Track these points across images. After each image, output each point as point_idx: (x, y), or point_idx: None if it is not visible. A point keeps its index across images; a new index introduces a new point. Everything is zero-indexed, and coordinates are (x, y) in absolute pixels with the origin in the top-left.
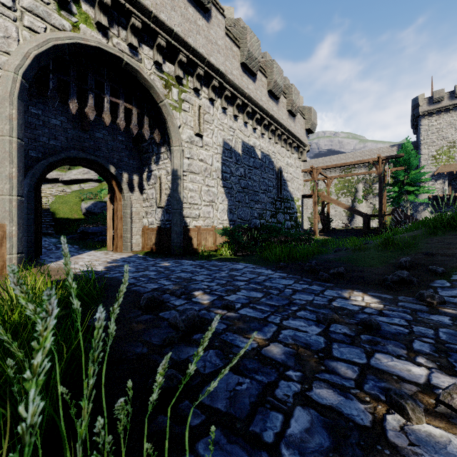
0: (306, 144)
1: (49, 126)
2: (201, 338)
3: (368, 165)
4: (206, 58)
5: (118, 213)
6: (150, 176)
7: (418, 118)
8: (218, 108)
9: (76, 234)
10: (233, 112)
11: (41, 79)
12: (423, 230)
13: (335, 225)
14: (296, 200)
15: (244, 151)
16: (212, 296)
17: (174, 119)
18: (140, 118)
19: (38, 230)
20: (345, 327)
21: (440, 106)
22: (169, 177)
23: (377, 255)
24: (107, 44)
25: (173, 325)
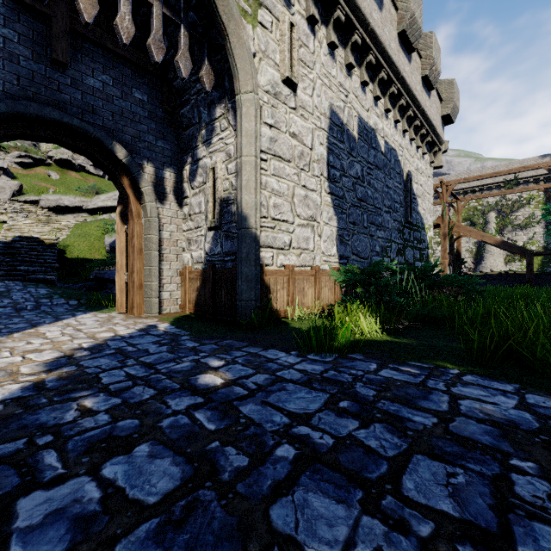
0: (443, 140)
1: None
2: None
3: (504, 185)
4: None
5: (135, 240)
6: (195, 170)
7: None
8: (322, 43)
9: (90, 282)
10: (345, 59)
11: None
12: None
13: None
14: (427, 228)
15: (361, 135)
16: None
17: (243, 30)
18: (174, 48)
19: None
20: None
21: None
22: (232, 164)
23: None
24: None
25: None
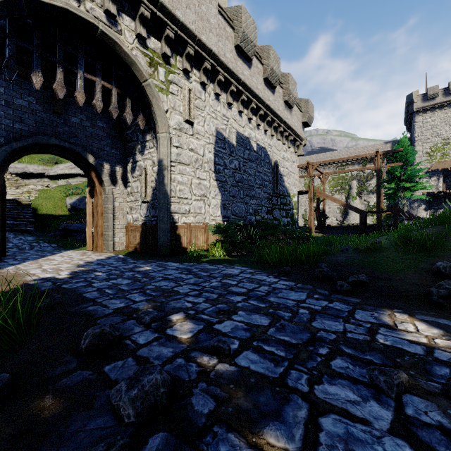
0: (303, 138)
1: (13, 107)
2: (161, 448)
3: (362, 162)
4: (197, 36)
5: (99, 208)
6: (134, 167)
7: (412, 115)
8: (211, 93)
9: (58, 231)
10: (226, 99)
11: (2, 51)
12: (440, 227)
13: (329, 222)
14: (292, 196)
15: (239, 142)
16: (196, 324)
17: (160, 102)
18: (122, 101)
19: (0, 228)
20: (432, 404)
21: (435, 103)
22: (155, 168)
23: (399, 257)
24: (78, 7)
25: (113, 410)
